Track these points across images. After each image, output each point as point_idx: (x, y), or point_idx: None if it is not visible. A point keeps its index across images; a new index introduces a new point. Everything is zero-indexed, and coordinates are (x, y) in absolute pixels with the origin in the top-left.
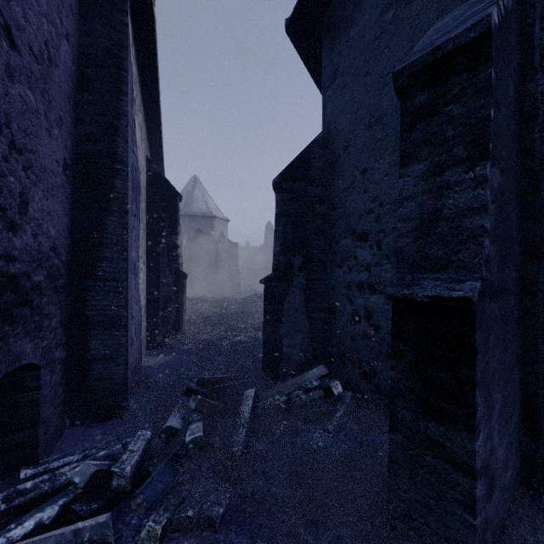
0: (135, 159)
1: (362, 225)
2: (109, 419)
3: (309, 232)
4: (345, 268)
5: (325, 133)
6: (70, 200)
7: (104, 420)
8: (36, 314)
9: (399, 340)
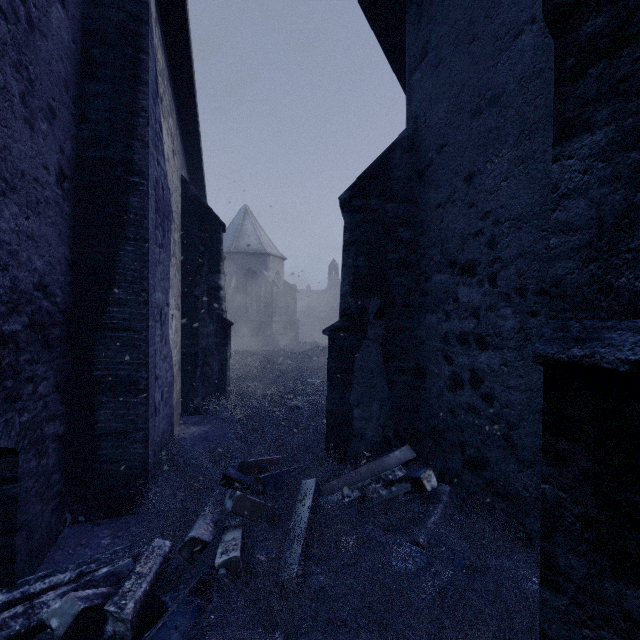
0: (162, 173)
1: (466, 253)
2: (123, 514)
3: (389, 265)
4: (440, 313)
5: (411, 131)
6: (70, 223)
7: (116, 515)
8: (7, 378)
9: (560, 433)
